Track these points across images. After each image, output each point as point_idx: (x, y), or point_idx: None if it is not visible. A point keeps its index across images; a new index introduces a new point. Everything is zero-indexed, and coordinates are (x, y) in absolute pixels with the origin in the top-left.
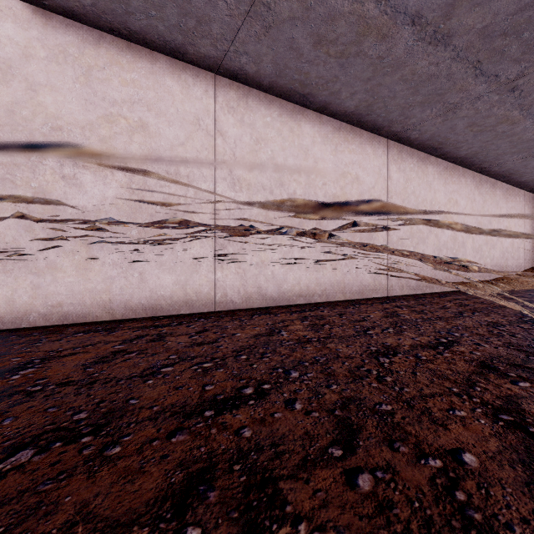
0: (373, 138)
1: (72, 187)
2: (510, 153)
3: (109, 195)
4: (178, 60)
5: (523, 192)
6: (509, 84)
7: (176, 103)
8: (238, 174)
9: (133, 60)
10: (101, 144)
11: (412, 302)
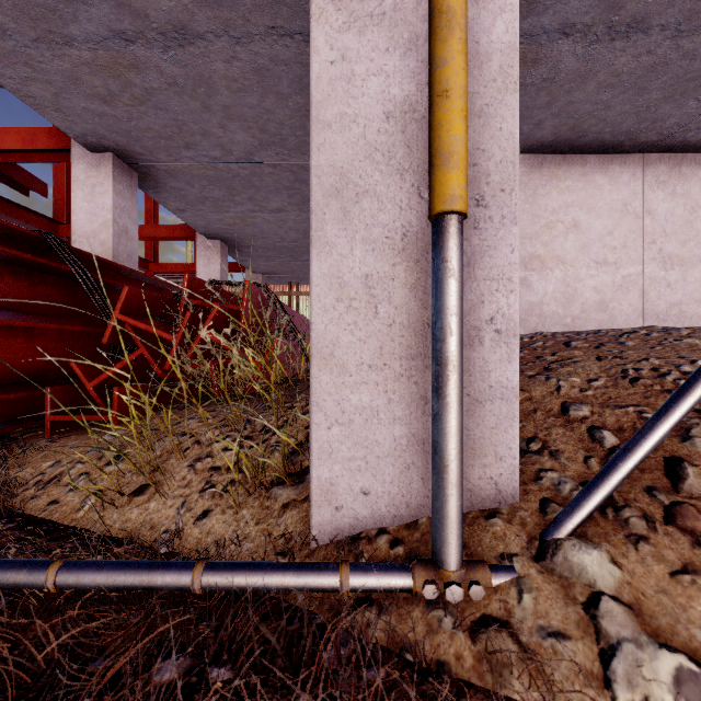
0: None
1: (523, 287)
2: None
3: (549, 290)
4: (606, 154)
5: None
6: None
7: (604, 196)
8: (668, 251)
9: (567, 169)
10: (543, 249)
11: None
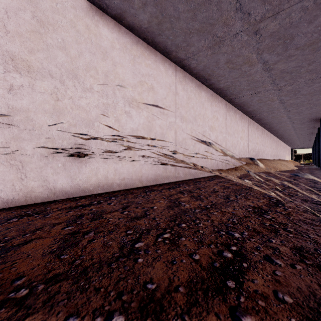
0: (165, 61)
1: None
2: (246, 90)
3: None
4: None
5: (248, 118)
6: (255, 26)
7: None
8: (11, 51)
9: None
10: None
11: (192, 186)
